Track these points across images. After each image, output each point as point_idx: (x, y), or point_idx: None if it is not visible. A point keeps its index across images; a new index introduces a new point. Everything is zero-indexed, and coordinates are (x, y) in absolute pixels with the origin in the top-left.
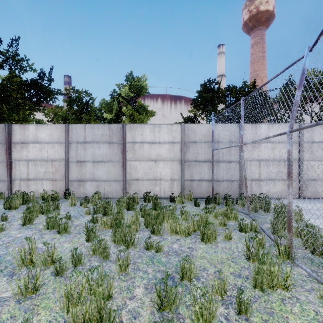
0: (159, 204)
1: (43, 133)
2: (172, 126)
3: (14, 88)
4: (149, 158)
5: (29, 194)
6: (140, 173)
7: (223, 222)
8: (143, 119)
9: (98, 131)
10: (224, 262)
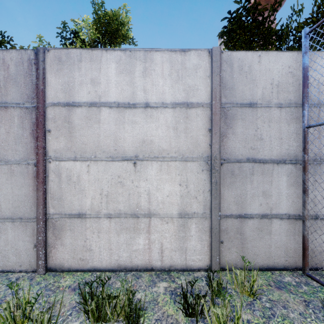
0: None
1: None
2: (184, 58)
3: None
4: (116, 152)
5: None
6: (89, 197)
7: None
8: None
9: None
10: None
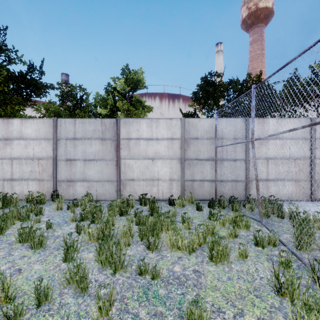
0: (157, 209)
1: (28, 128)
2: (171, 121)
3: (1, 80)
4: (146, 156)
5: (13, 196)
6: (136, 173)
7: (234, 232)
8: (140, 114)
9: (90, 127)
10: (245, 297)
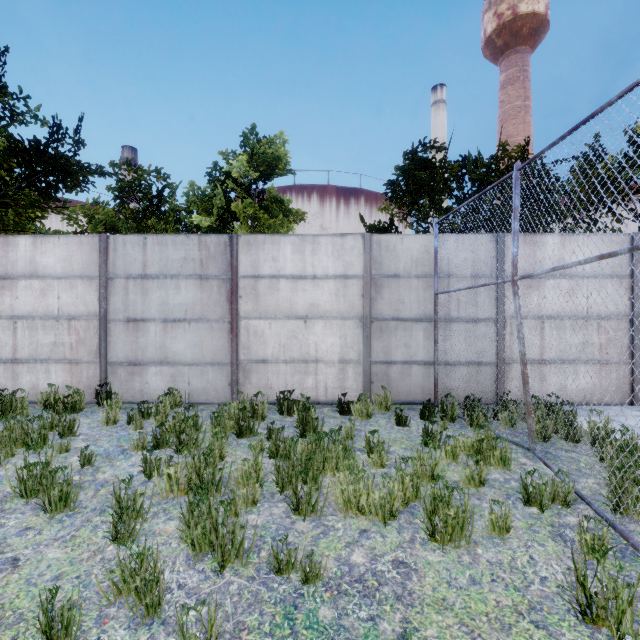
0: (314, 422)
1: (49, 255)
2: (343, 241)
3: None
4: (291, 313)
5: (17, 395)
6: (271, 347)
7: (478, 475)
8: (279, 227)
9: (175, 252)
10: (511, 626)
